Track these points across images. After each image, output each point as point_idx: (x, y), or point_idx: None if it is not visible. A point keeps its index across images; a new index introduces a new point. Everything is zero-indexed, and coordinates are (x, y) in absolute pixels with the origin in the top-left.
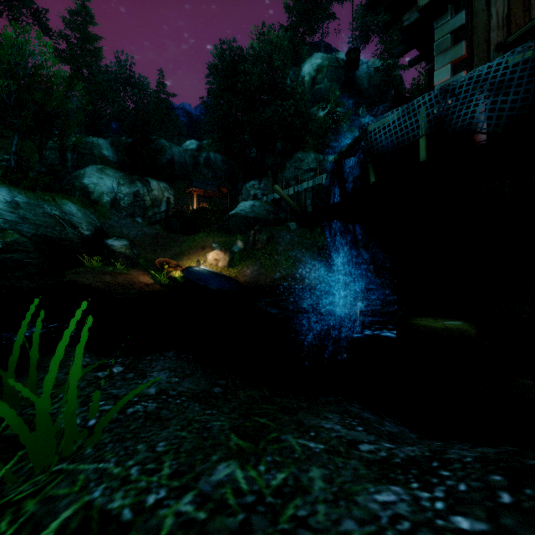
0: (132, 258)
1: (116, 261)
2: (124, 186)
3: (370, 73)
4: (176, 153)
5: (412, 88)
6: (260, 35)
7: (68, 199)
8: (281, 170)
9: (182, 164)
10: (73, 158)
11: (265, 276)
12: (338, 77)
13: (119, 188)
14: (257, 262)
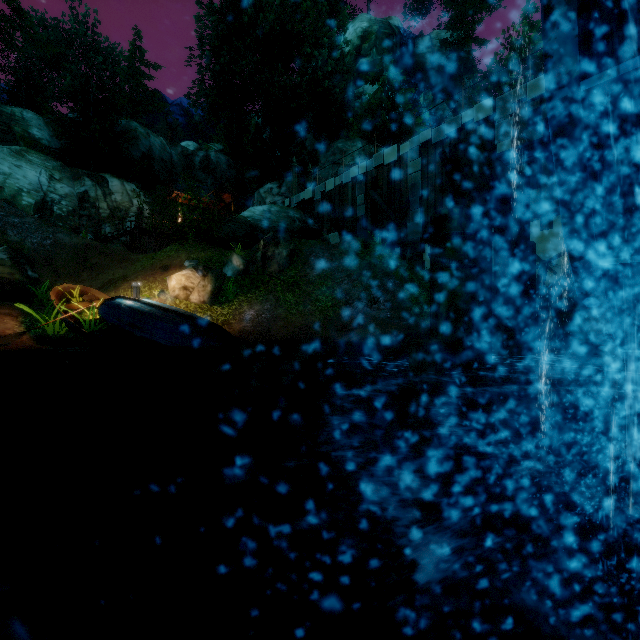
0: (13, 286)
1: None
2: (60, 183)
3: (434, 49)
4: (157, 145)
5: (491, 69)
6: None
7: None
8: (312, 167)
9: (166, 162)
10: None
11: (284, 321)
12: (392, 49)
13: (52, 185)
14: (270, 295)
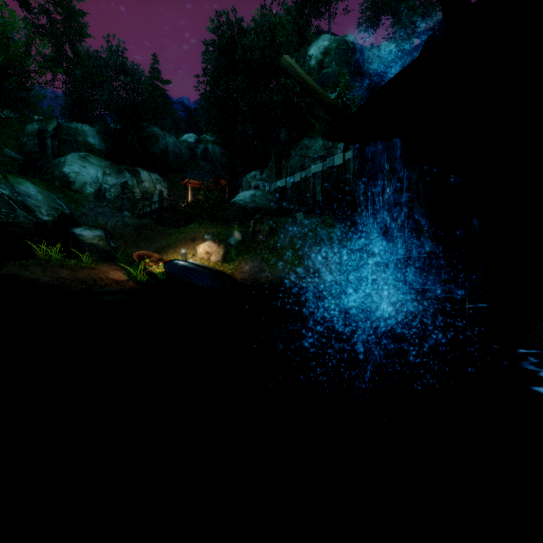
0: (107, 252)
1: (84, 253)
2: (110, 176)
3: (382, 58)
4: (171, 143)
5: None
6: (262, 8)
7: (27, 179)
8: (285, 159)
9: (177, 155)
10: (53, 145)
11: (267, 273)
12: (348, 60)
13: (105, 178)
14: (258, 256)
